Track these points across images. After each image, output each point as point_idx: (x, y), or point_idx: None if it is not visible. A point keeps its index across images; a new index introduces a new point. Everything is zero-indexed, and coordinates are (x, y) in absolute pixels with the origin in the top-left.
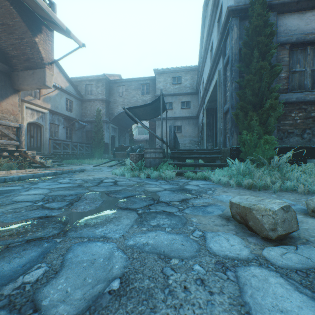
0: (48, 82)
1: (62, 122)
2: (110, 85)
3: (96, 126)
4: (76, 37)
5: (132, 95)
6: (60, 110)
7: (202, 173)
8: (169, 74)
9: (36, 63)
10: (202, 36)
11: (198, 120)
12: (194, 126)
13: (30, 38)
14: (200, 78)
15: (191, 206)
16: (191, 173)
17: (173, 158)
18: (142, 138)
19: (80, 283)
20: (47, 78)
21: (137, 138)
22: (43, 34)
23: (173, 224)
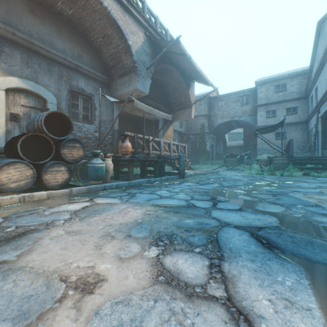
0: (192, 116)
1: (177, 137)
2: (210, 101)
3: (200, 137)
4: (214, 86)
5: (231, 108)
6: (176, 128)
7: (325, 174)
8: (271, 83)
9: (186, 105)
10: (315, 46)
11: (308, 125)
12: (302, 131)
13: (186, 92)
14: (312, 85)
15: (326, 183)
16: (315, 173)
17: (295, 164)
18: (234, 144)
19: (308, 186)
20: (192, 113)
21: (228, 145)
22: (191, 87)
23: (323, 184)
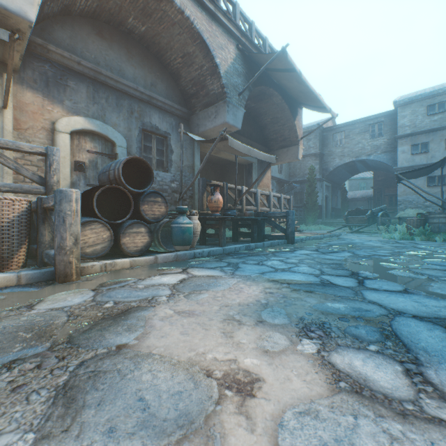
0: (299, 156)
1: (275, 186)
2: (323, 134)
3: (309, 186)
4: (333, 112)
5: (355, 142)
6: (273, 174)
7: None
8: (420, 102)
9: (291, 142)
10: None
11: None
12: None
13: (290, 123)
14: None
15: None
16: None
17: None
18: (358, 195)
19: None
20: (299, 152)
21: (349, 196)
22: (297, 115)
23: None
